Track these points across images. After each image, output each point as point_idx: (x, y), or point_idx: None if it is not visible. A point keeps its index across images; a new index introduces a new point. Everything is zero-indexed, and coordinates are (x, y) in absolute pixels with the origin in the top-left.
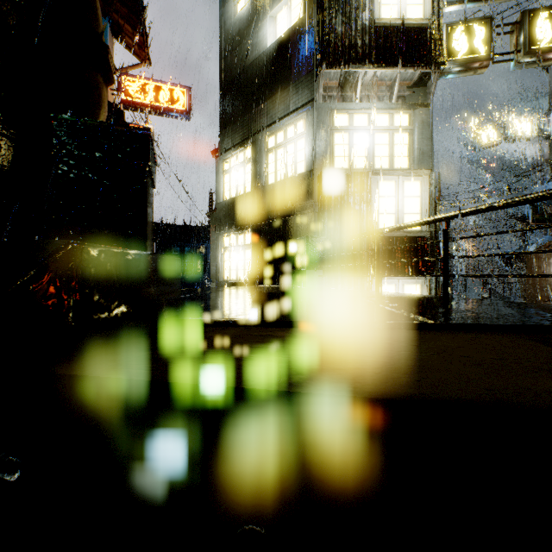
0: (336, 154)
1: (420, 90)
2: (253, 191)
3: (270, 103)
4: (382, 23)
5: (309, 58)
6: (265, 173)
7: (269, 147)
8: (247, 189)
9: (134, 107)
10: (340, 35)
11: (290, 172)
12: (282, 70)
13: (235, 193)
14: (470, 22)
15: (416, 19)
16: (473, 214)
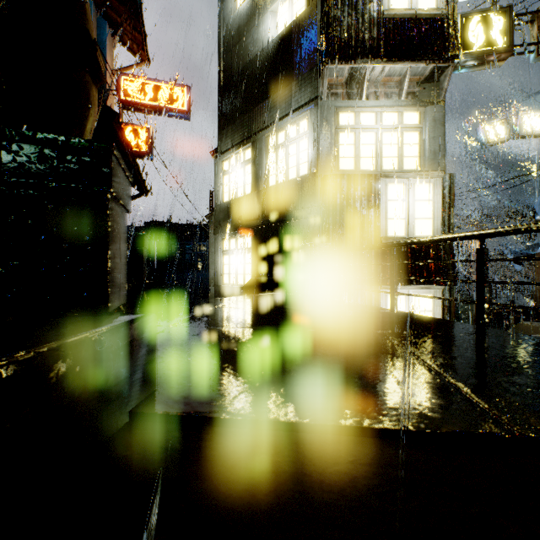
0: (341, 155)
1: (431, 85)
2: (253, 193)
3: (271, 102)
4: (391, 14)
5: (312, 53)
6: (265, 175)
7: (270, 147)
8: (246, 191)
9: (134, 107)
10: (346, 28)
11: (292, 174)
12: (283, 66)
13: (234, 195)
14: (487, 12)
15: (428, 9)
16: (517, 233)
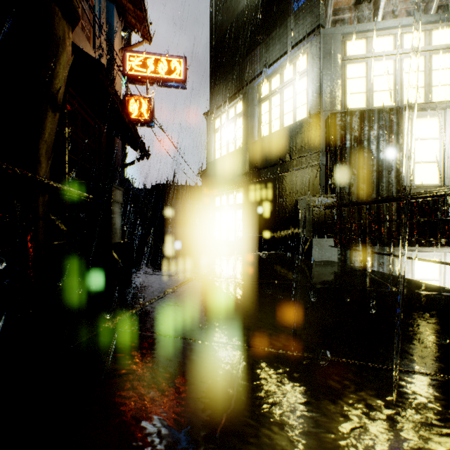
0: (349, 91)
1: None
2: (244, 146)
3: (263, 47)
4: None
5: None
6: (257, 126)
7: (262, 95)
8: (237, 145)
9: (137, 80)
10: None
11: (287, 121)
12: (277, 4)
13: (225, 151)
14: None
15: None
16: None
